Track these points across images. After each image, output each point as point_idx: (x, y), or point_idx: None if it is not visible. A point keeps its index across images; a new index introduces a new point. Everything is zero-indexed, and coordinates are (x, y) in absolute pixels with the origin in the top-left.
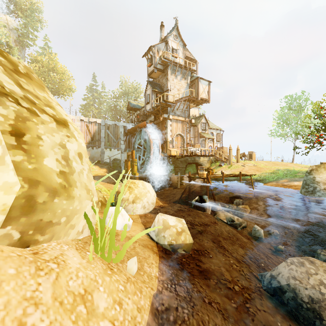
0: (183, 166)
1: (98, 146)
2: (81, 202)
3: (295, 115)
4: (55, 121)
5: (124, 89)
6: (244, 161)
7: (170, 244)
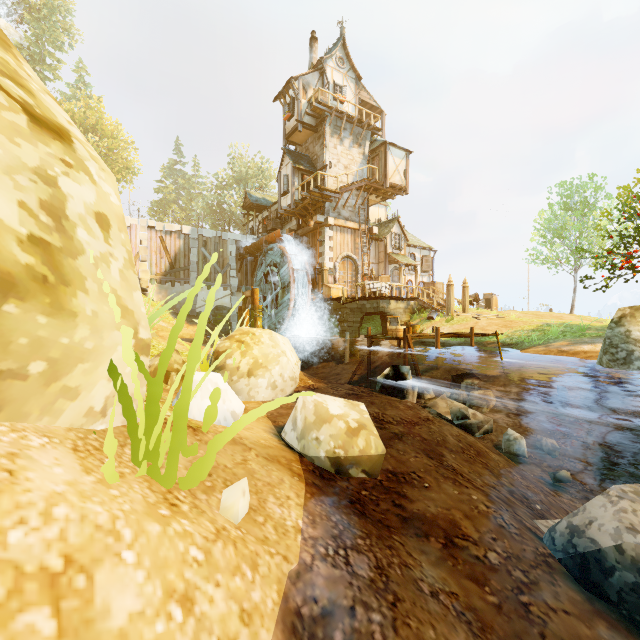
0: (355, 320)
1: (184, 280)
2: (98, 332)
3: (577, 221)
4: (26, 114)
5: (238, 170)
6: (477, 310)
7: (332, 456)
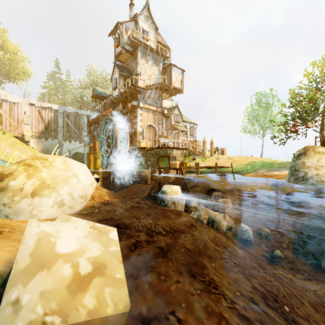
0: (154, 160)
1: (54, 137)
2: None
3: (263, 112)
4: None
5: (92, 79)
6: (218, 155)
7: None
